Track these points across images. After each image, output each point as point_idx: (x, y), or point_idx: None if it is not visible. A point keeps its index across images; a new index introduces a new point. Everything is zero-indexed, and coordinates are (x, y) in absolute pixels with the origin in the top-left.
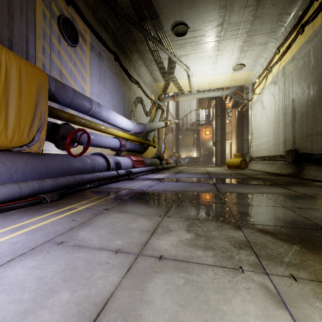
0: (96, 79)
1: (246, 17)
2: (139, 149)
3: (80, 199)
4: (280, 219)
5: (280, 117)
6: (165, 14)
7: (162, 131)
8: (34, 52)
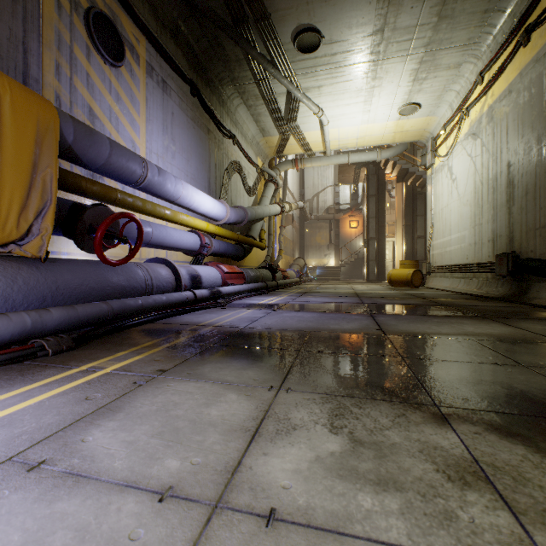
0: (157, 127)
1: (426, 17)
2: (235, 252)
3: (115, 347)
4: (527, 397)
5: (485, 196)
6: (281, 12)
7: (275, 221)
8: (40, 72)
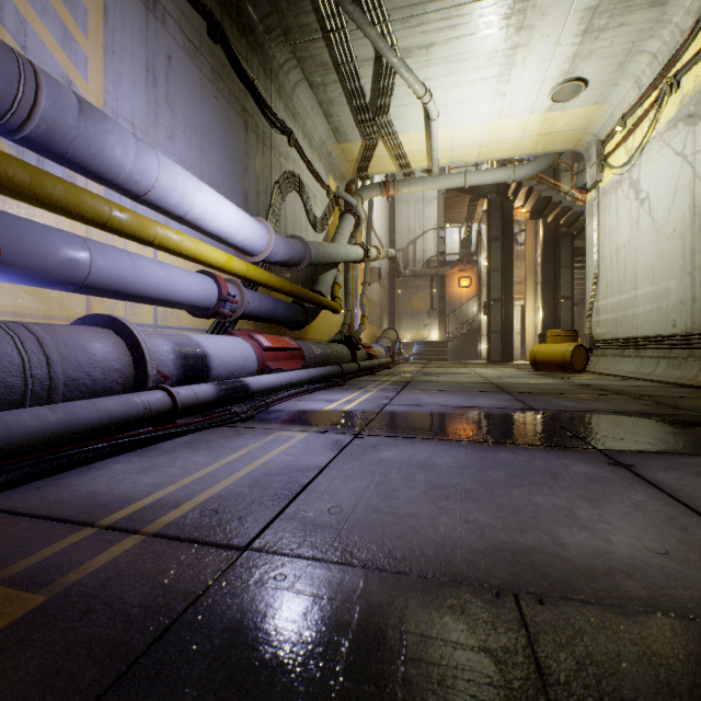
0: (133, 72)
1: None
2: (290, 314)
3: None
4: None
5: None
6: None
7: (356, 275)
8: None
